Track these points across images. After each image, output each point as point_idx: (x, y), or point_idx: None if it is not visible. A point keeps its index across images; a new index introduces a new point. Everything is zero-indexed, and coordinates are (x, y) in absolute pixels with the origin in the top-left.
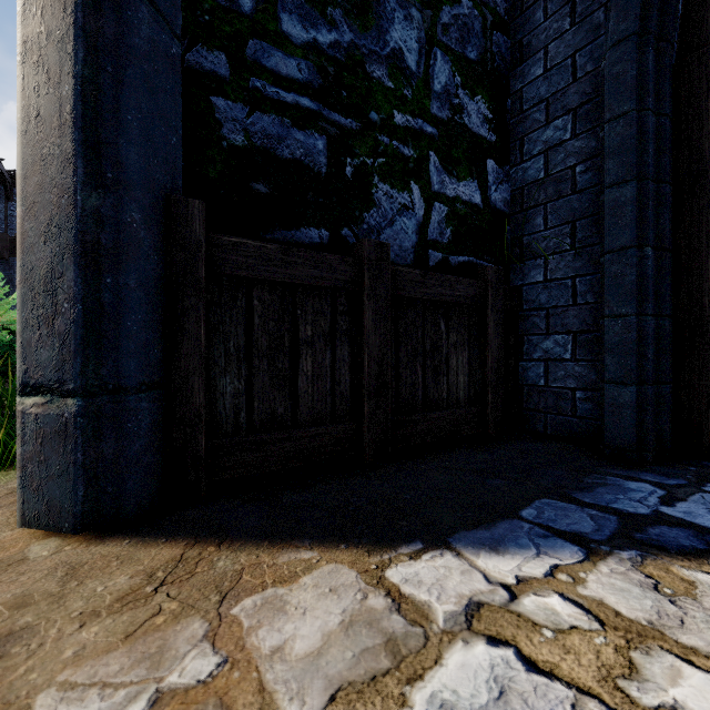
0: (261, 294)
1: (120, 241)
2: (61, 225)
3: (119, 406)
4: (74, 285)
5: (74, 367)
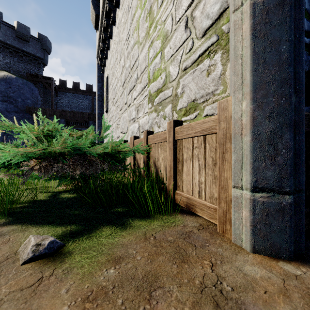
0: (308, 139)
1: (299, 118)
2: (280, 113)
3: (299, 198)
4: (290, 141)
5: (289, 180)
